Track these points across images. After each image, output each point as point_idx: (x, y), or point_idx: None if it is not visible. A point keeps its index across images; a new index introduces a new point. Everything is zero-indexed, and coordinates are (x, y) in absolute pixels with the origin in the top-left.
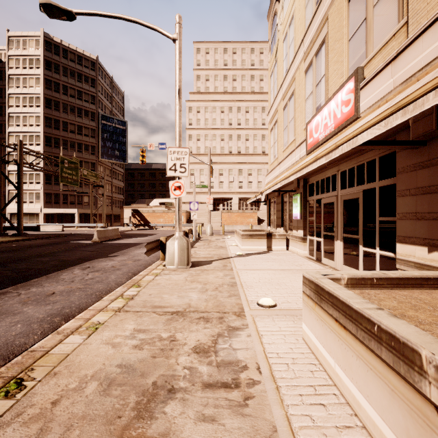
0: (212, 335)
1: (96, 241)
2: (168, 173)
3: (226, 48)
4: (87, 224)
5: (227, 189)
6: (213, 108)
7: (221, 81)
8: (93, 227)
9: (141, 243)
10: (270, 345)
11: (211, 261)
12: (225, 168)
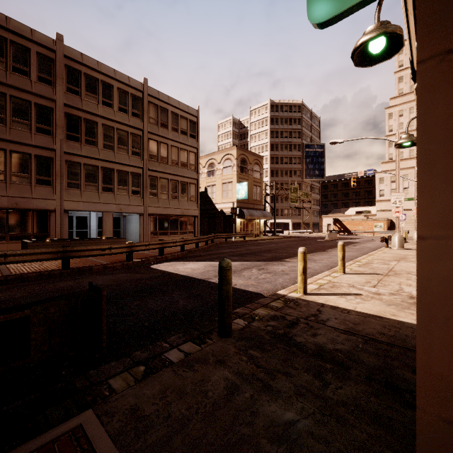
0: None
1: (327, 240)
2: (391, 205)
3: None
4: (299, 230)
5: None
6: None
7: None
8: (303, 232)
9: (358, 242)
10: None
11: None
12: None
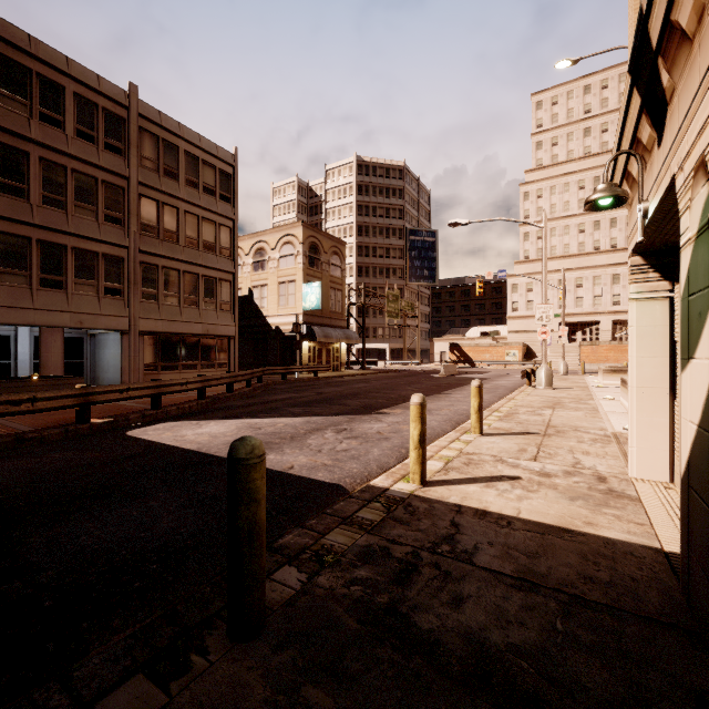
0: (576, 400)
1: (442, 375)
2: (536, 323)
3: (588, 85)
4: (401, 361)
5: (590, 307)
6: (565, 186)
7: (579, 140)
8: (406, 364)
9: (487, 378)
10: (603, 403)
11: (571, 388)
12: (586, 276)
